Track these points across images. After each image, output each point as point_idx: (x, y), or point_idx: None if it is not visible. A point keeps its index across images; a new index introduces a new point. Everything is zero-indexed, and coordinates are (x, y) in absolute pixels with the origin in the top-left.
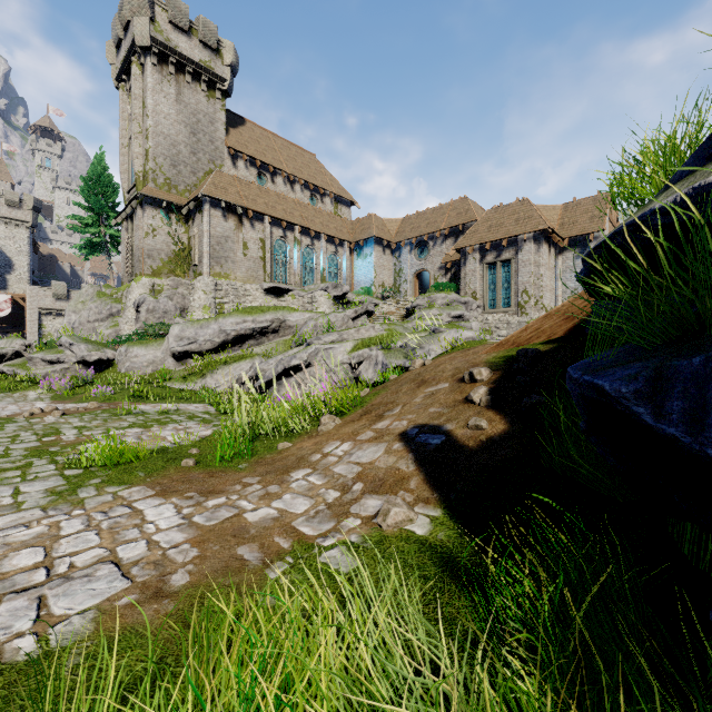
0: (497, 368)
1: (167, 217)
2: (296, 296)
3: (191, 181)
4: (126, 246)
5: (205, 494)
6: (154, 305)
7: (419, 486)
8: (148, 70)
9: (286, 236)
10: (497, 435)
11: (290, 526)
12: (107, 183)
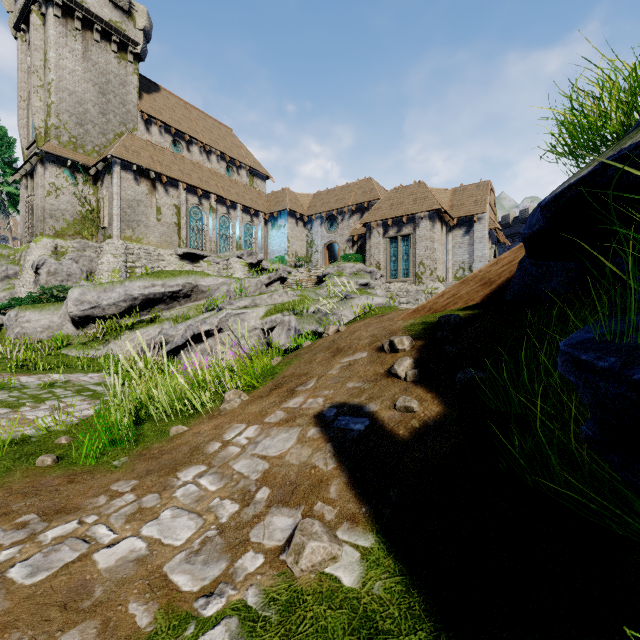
0: (418, 336)
1: (72, 177)
2: (211, 262)
3: (100, 142)
4: (25, 204)
5: (49, 516)
6: (56, 267)
7: (342, 494)
8: (50, 21)
9: (202, 204)
10: (432, 420)
11: (160, 574)
12: (4, 137)
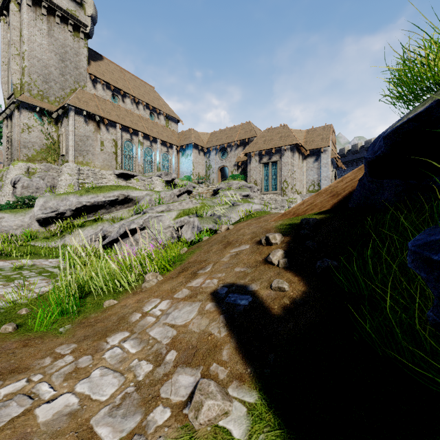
0: (286, 233)
1: (40, 119)
2: (139, 180)
3: (60, 95)
4: (6, 138)
5: (4, 375)
6: (28, 183)
7: (232, 357)
8: (24, 9)
9: (132, 139)
10: (299, 297)
11: (87, 427)
12: None
